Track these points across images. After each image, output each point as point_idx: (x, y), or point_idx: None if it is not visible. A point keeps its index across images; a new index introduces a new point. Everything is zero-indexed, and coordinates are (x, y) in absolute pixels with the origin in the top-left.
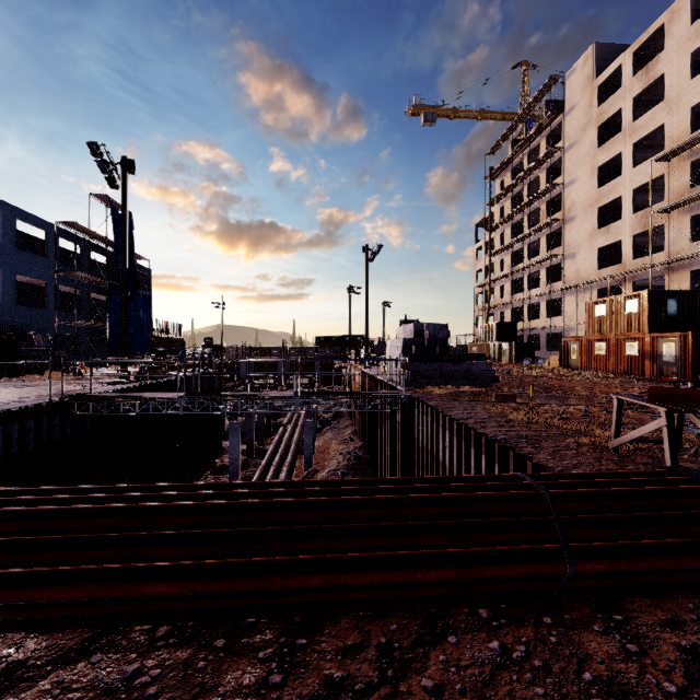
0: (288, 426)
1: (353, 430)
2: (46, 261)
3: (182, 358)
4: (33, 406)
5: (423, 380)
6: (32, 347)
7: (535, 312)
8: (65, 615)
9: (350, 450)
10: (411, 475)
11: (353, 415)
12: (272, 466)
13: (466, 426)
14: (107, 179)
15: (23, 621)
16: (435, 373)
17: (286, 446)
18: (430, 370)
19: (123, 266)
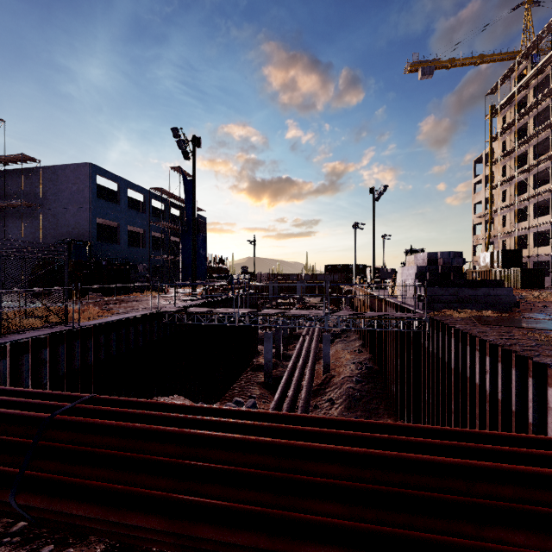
0: (306, 336)
1: (361, 343)
2: (144, 216)
3: (230, 282)
4: (142, 315)
5: (439, 303)
6: (137, 274)
7: (541, 239)
8: (221, 551)
9: (360, 360)
10: (433, 391)
11: (360, 330)
12: (297, 369)
13: (515, 353)
14: (183, 154)
15: (181, 544)
16: (452, 297)
17: (306, 353)
18: (446, 294)
19: (193, 215)
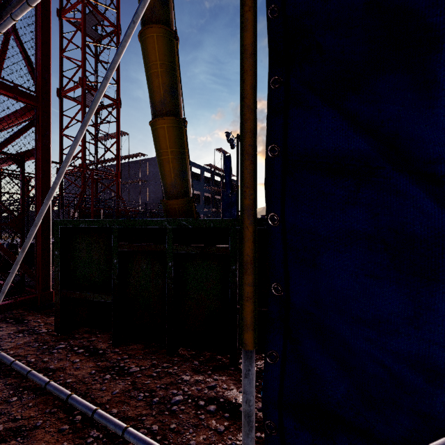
0: None
1: None
2: (200, 183)
3: None
4: None
5: None
6: None
7: None
8: None
9: None
10: None
11: None
12: None
13: None
14: (230, 146)
15: None
16: None
17: None
18: None
19: (237, 184)
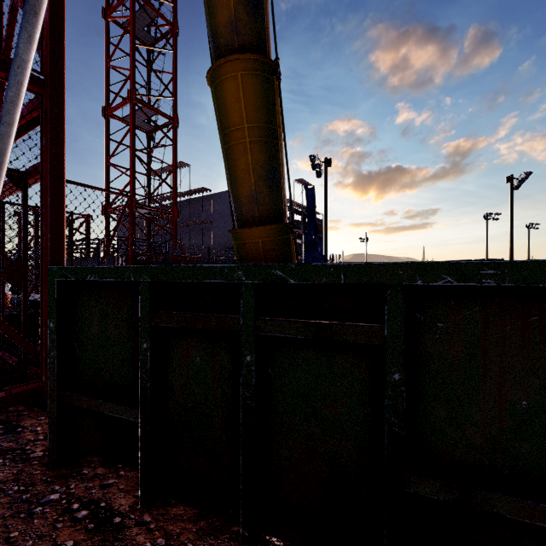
0: None
1: None
2: None
3: None
4: None
5: None
6: None
7: None
8: None
9: None
10: None
11: None
12: None
13: None
14: (316, 173)
15: None
16: None
17: None
18: None
19: (325, 223)
